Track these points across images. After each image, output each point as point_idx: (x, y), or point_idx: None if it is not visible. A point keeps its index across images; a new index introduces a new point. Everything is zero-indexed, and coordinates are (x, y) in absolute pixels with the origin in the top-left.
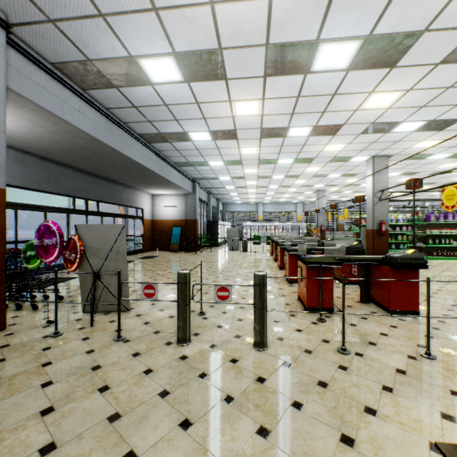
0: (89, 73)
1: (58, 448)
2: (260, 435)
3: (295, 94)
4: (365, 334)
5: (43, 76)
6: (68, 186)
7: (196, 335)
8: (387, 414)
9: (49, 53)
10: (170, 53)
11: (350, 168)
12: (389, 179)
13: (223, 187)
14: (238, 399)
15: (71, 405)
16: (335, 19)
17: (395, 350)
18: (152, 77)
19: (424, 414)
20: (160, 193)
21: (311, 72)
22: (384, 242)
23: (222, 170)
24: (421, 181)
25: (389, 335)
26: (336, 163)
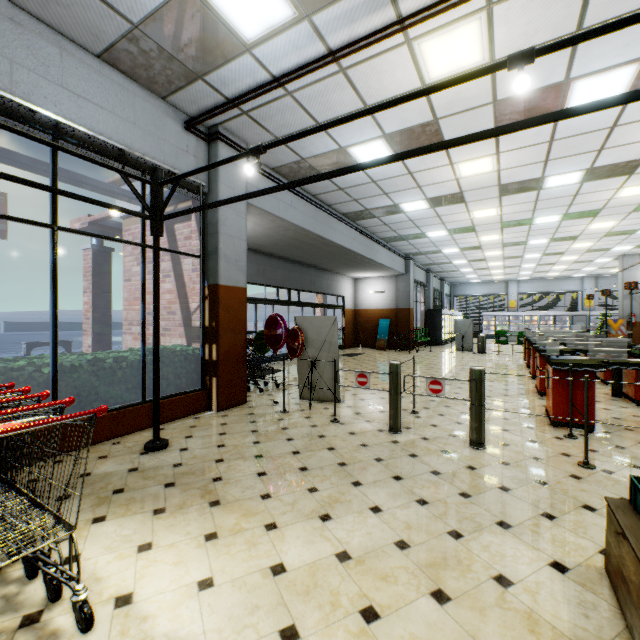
0: (301, 169)
1: (310, 470)
2: (461, 496)
3: (545, 139)
4: (633, 458)
5: (266, 183)
6: (274, 276)
7: (407, 429)
8: None
9: (272, 161)
10: (380, 137)
11: None
12: None
13: (448, 262)
14: (444, 474)
15: (310, 453)
16: (589, 54)
17: None
18: (360, 160)
19: None
20: (363, 276)
21: None
22: None
23: (446, 241)
24: None
25: None
26: None
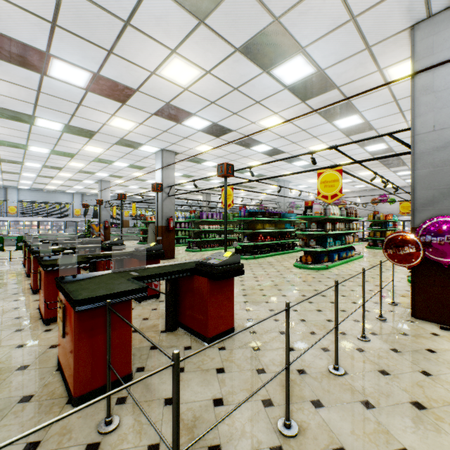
0: None
1: None
2: None
3: None
4: (196, 422)
5: None
6: None
7: None
8: None
9: None
10: None
11: (139, 159)
12: None
13: None
14: None
15: None
16: None
17: (252, 448)
18: None
19: None
20: None
21: None
22: (172, 238)
23: None
24: (233, 168)
25: (226, 401)
26: (124, 147)
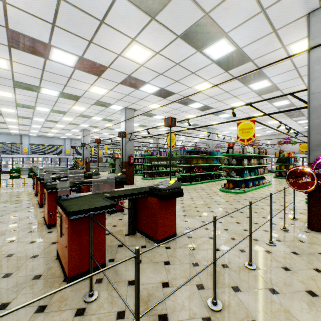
0: None
1: None
2: None
3: None
4: (150, 298)
5: None
6: None
7: None
8: None
9: None
10: None
11: (109, 114)
12: None
13: None
14: None
15: None
16: None
17: (189, 317)
18: None
19: None
20: None
21: None
22: (132, 170)
23: None
24: (175, 121)
25: (171, 284)
26: (99, 107)
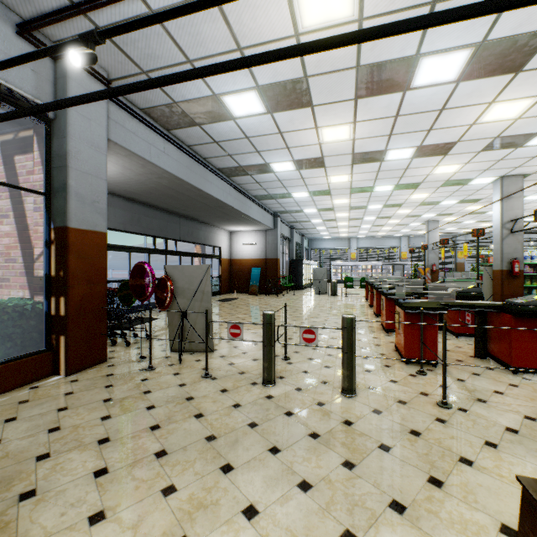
0: (174, 114)
1: (169, 454)
2: (346, 467)
3: (392, 114)
4: (475, 391)
5: (135, 123)
6: (150, 225)
7: (281, 378)
8: (485, 466)
9: (140, 100)
10: (253, 88)
11: (470, 193)
12: (528, 204)
13: (308, 221)
14: (324, 436)
15: (173, 425)
16: (438, 31)
17: (510, 410)
18: (234, 112)
19: (530, 471)
20: (238, 229)
21: (411, 88)
22: (517, 286)
23: (307, 201)
24: None
25: (505, 394)
26: (450, 187)
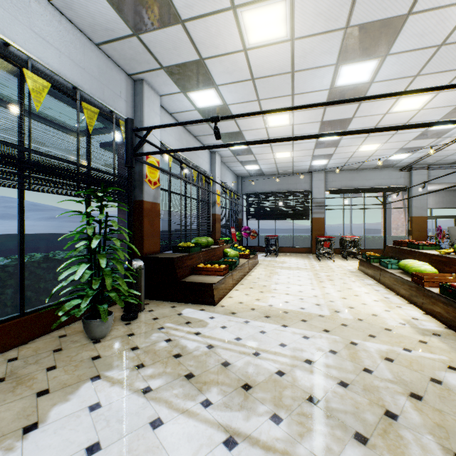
0: None
1: None
2: None
3: None
4: None
5: (444, 171)
6: None
7: None
8: None
9: (444, 163)
10: None
11: None
12: None
13: None
14: None
15: None
16: None
17: None
18: None
19: None
20: None
21: None
22: None
23: None
24: None
25: None
26: None
